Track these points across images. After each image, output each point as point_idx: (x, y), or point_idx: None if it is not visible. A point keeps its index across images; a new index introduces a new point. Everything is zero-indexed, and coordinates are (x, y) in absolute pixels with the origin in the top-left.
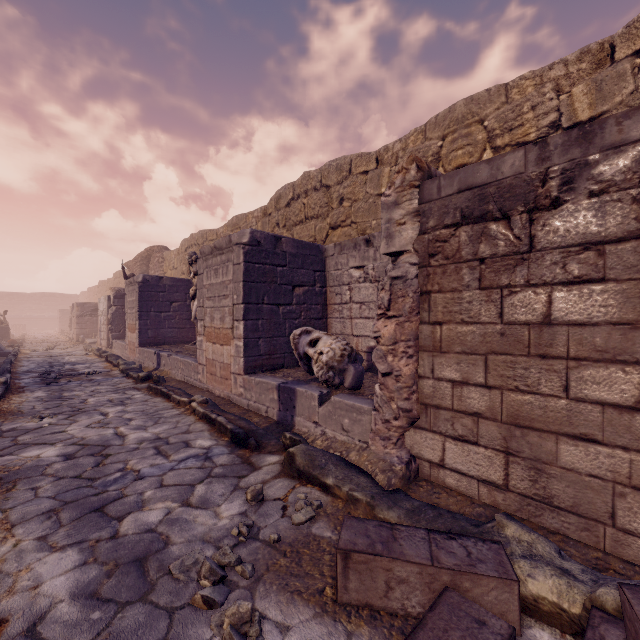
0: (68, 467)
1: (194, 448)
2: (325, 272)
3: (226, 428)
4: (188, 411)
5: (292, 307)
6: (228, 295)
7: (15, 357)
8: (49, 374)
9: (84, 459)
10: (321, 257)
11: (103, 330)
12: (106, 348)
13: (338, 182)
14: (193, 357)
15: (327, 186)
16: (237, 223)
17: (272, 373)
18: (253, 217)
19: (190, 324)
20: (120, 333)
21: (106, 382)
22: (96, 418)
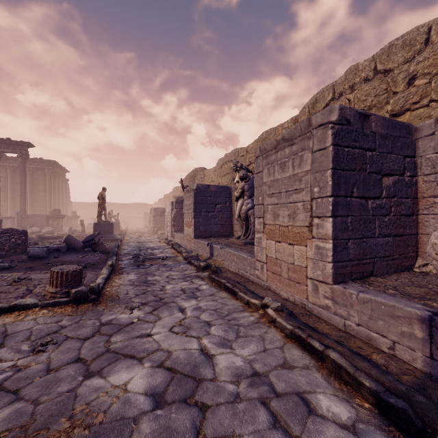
0: (159, 436)
1: (326, 421)
2: (414, 158)
3: (358, 381)
4: (264, 318)
5: (381, 201)
6: (302, 189)
7: (121, 242)
8: (138, 257)
9: (177, 414)
10: (411, 139)
11: (168, 225)
12: (170, 237)
13: (406, 60)
14: (245, 251)
15: (386, 71)
16: (267, 137)
17: (366, 283)
18: (283, 128)
19: (229, 221)
20: (179, 227)
21: (175, 268)
22: (176, 316)
